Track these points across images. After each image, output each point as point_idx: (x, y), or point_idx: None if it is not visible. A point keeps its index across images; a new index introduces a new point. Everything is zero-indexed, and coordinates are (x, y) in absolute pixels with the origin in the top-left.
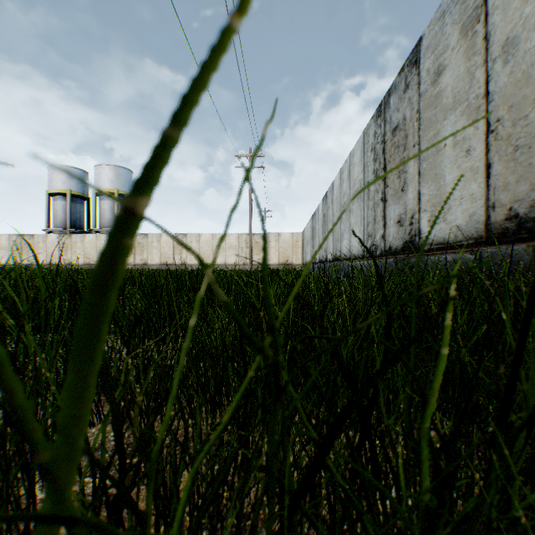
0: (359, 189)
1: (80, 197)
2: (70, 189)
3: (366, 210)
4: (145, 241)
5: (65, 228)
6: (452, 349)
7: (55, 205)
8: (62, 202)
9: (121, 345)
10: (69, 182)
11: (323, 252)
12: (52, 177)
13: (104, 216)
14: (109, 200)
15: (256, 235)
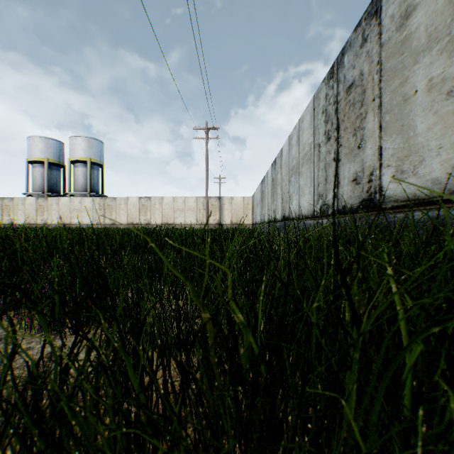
0: (308, 152)
1: (57, 165)
2: (48, 157)
3: (316, 171)
4: (113, 203)
5: (43, 192)
6: None
7: (34, 171)
8: (40, 169)
9: None
10: (47, 151)
11: (271, 213)
12: (31, 147)
13: (78, 181)
14: (83, 167)
15: (212, 198)
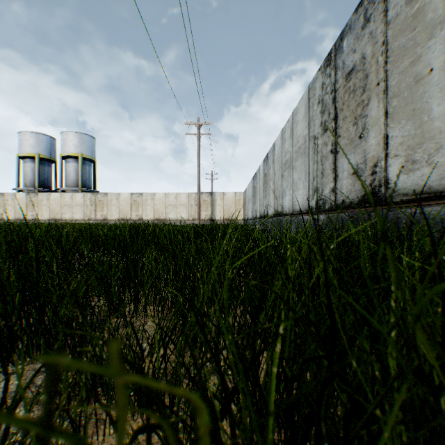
0: (303, 145)
1: (48, 160)
2: (39, 153)
3: (312, 164)
4: (105, 199)
5: (34, 187)
6: None
7: (25, 167)
8: (31, 164)
9: None
10: (38, 147)
11: (264, 209)
12: (22, 142)
13: (70, 177)
14: (74, 163)
15: (203, 194)
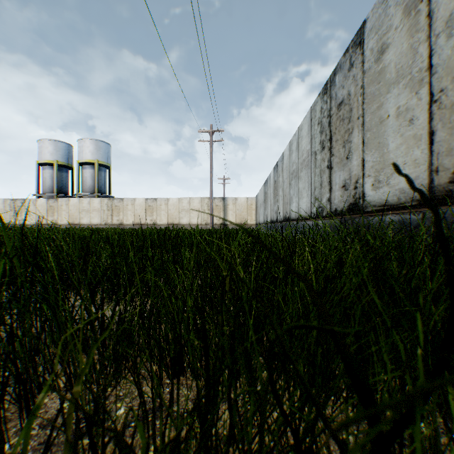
0: (306, 158)
1: (65, 167)
2: (57, 159)
3: (313, 176)
4: (121, 204)
5: (52, 193)
6: (424, 312)
7: (44, 173)
8: (50, 171)
9: (79, 307)
10: (56, 154)
11: (274, 214)
12: (41, 149)
13: (86, 182)
14: (91, 169)
15: (216, 199)
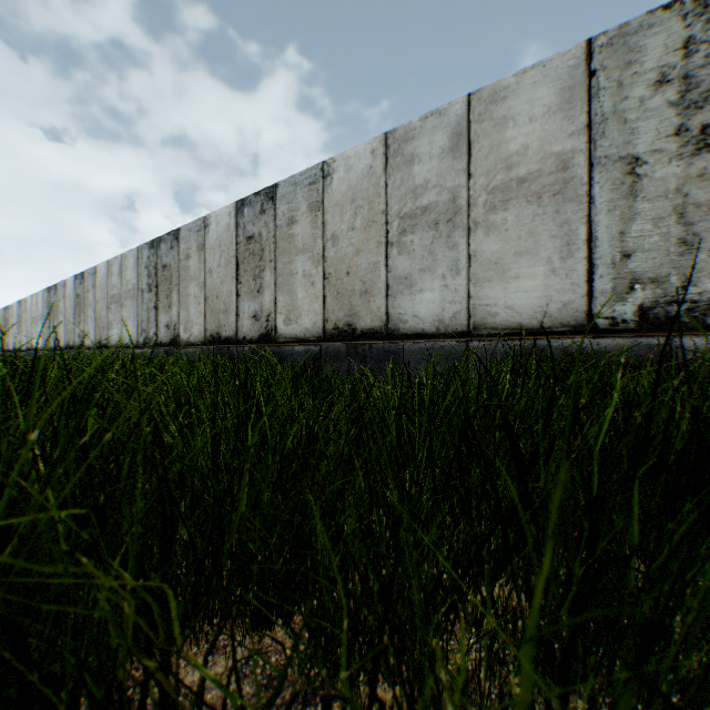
0: (43, 316)
1: None
2: None
3: (46, 328)
4: None
5: None
6: None
7: None
8: None
9: None
10: None
11: (19, 343)
12: None
13: None
14: None
15: None
